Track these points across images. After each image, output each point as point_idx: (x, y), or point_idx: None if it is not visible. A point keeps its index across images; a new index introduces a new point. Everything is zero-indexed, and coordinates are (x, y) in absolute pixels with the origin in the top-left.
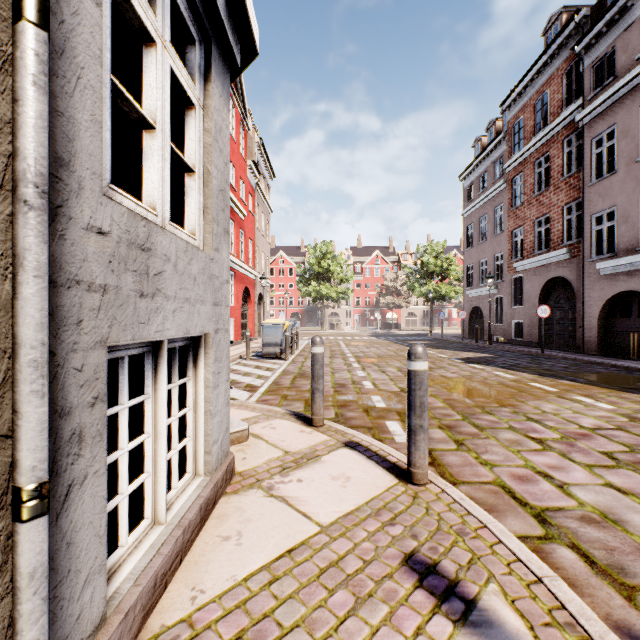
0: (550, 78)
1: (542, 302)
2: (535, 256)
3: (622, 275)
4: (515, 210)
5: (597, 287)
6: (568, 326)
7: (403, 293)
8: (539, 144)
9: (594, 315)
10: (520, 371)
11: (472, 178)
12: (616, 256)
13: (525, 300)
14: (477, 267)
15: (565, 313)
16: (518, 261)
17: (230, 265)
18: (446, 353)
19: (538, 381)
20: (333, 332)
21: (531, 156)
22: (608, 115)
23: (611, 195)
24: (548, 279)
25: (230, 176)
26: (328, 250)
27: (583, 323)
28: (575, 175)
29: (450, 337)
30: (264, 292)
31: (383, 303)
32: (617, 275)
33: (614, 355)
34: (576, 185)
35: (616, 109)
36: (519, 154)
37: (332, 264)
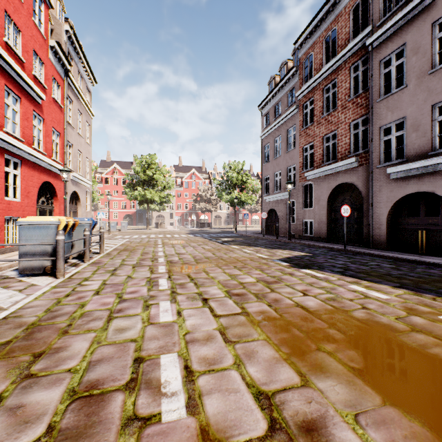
0: (338, 16)
1: (329, 204)
2: (324, 166)
3: (413, 178)
4: (306, 129)
5: (386, 190)
6: (354, 224)
7: (212, 201)
8: (328, 72)
9: (383, 214)
10: (373, 281)
11: (269, 107)
12: (406, 161)
13: (315, 203)
14: (273, 178)
15: (351, 213)
16: (309, 171)
17: (6, 148)
18: (263, 252)
19: (439, 308)
20: (157, 230)
21: (320, 84)
22: (398, 36)
23: (401, 107)
24: (336, 185)
25: (10, 37)
26: (153, 161)
27: (372, 221)
28: (362, 95)
29: (252, 234)
30: (82, 192)
31: (198, 208)
32: (407, 178)
33: (401, 249)
34: (363, 103)
35: (406, 30)
36: (310, 82)
37: (156, 173)
